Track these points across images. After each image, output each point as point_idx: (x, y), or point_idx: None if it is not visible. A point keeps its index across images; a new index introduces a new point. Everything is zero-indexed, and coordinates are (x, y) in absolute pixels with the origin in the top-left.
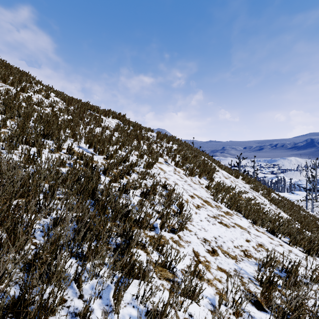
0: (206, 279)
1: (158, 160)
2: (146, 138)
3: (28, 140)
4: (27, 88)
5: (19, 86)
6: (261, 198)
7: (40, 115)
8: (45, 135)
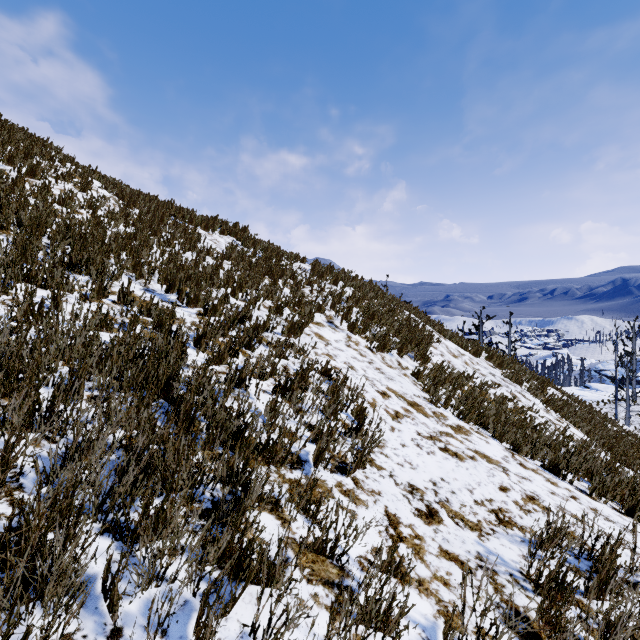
0: (414, 580)
1: (314, 319)
2: (289, 273)
3: (35, 273)
4: (42, 170)
5: (26, 166)
6: (528, 397)
7: (65, 223)
8: (73, 265)
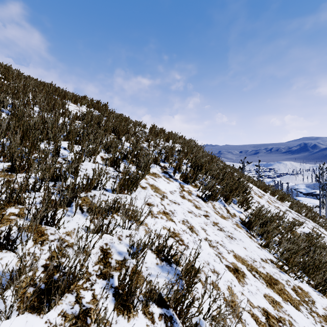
0: None
1: (151, 170)
2: (132, 132)
3: None
4: None
5: None
6: (322, 231)
7: None
8: None
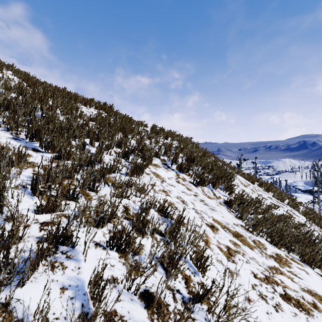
0: None
1: (153, 162)
2: (136, 131)
3: None
4: None
5: None
6: (296, 214)
7: None
8: None
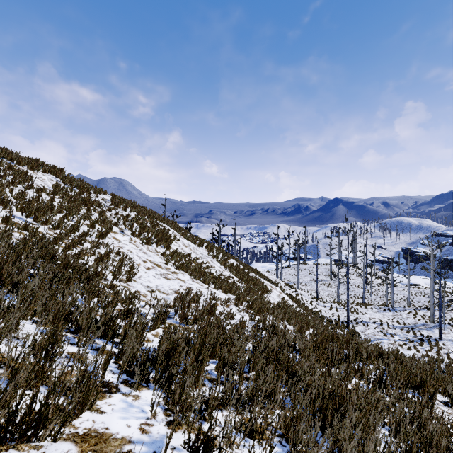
0: (141, 300)
1: (113, 230)
2: (97, 204)
3: None
4: None
5: None
6: (214, 262)
7: None
8: None
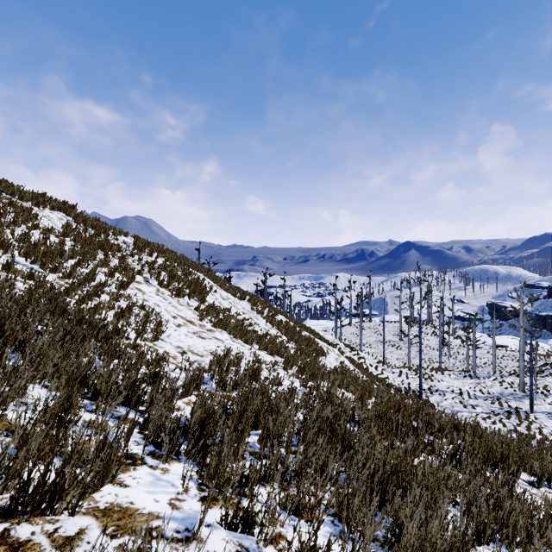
0: (171, 362)
1: (136, 279)
2: (117, 248)
3: None
4: None
5: None
6: (259, 318)
7: None
8: None
